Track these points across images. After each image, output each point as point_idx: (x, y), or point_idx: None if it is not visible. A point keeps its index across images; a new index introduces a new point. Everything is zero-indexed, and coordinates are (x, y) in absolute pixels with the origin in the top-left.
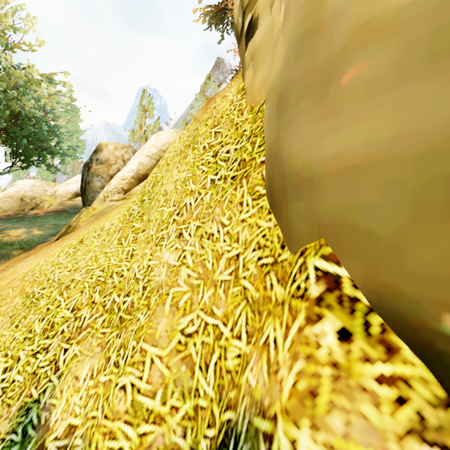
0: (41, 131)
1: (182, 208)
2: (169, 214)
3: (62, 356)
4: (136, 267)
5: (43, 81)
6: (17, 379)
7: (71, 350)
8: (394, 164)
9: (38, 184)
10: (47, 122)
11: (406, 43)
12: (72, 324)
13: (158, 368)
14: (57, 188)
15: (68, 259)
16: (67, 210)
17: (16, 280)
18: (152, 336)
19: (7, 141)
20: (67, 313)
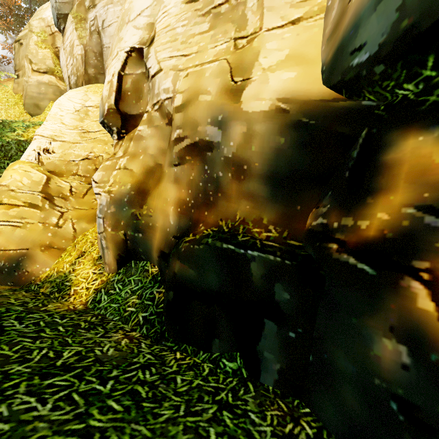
0: None
1: None
2: None
3: None
4: None
5: None
6: None
7: None
8: (30, 104)
9: None
10: None
11: (31, 97)
12: None
13: (1, 125)
14: None
15: None
16: None
17: None
18: None
19: None
20: None
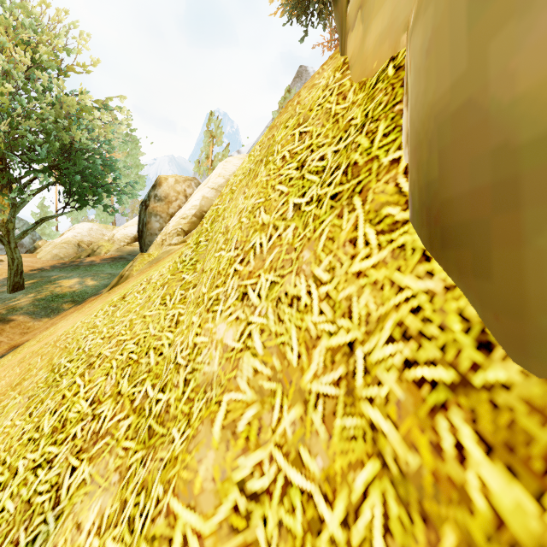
0: (95, 165)
1: (248, 252)
2: (229, 261)
3: (67, 478)
4: (179, 343)
5: (98, 109)
6: (8, 507)
7: (80, 471)
8: None
9: (96, 228)
10: (101, 155)
11: None
12: (88, 426)
13: None
14: (115, 232)
15: (105, 320)
16: (124, 257)
17: (48, 345)
18: (189, 486)
19: (60, 179)
20: (84, 406)
